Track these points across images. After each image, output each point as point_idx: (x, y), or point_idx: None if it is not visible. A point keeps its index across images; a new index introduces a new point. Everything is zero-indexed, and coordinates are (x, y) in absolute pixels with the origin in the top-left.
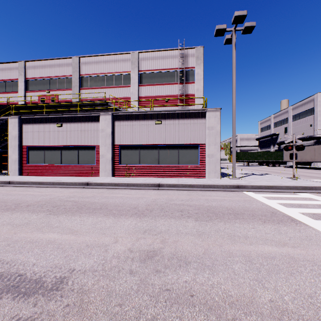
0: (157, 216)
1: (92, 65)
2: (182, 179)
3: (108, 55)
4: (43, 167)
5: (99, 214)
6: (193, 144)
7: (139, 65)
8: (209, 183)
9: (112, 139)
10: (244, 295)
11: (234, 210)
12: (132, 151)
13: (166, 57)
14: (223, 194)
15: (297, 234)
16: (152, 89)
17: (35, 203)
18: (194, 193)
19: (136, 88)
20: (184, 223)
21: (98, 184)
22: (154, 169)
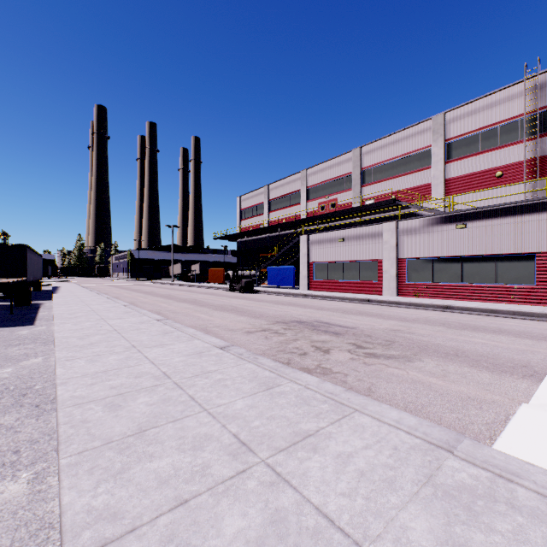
0: (417, 323)
1: (376, 152)
2: (495, 304)
3: (397, 133)
4: (327, 283)
5: (374, 317)
6: (524, 254)
7: (446, 131)
8: (524, 310)
9: (396, 252)
10: (428, 341)
11: (503, 330)
12: (422, 266)
13: (498, 103)
14: (531, 323)
15: (526, 343)
16: (469, 162)
17: (331, 308)
18: (486, 318)
19: (440, 168)
20: (434, 327)
21: (378, 301)
22: (455, 289)
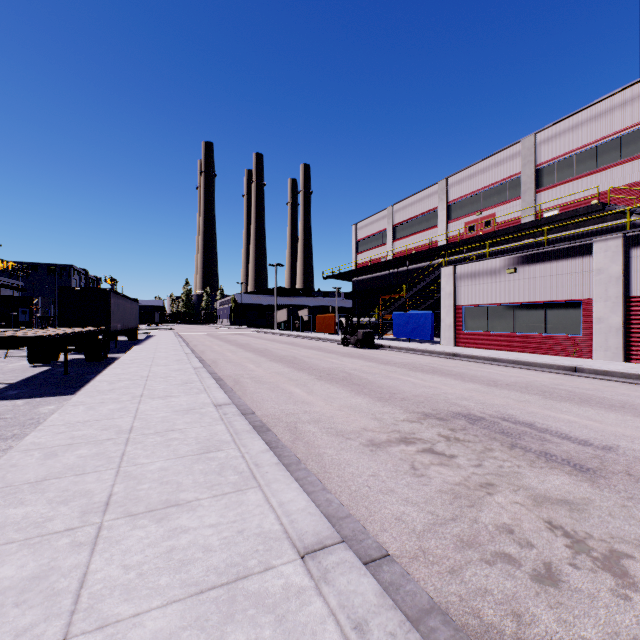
0: None
1: (562, 137)
2: None
3: (602, 100)
4: (486, 336)
5: (623, 412)
6: None
7: None
8: None
9: (622, 286)
10: None
11: None
12: None
13: None
14: None
15: None
16: None
17: (512, 383)
18: None
19: None
20: None
21: (597, 372)
22: None
